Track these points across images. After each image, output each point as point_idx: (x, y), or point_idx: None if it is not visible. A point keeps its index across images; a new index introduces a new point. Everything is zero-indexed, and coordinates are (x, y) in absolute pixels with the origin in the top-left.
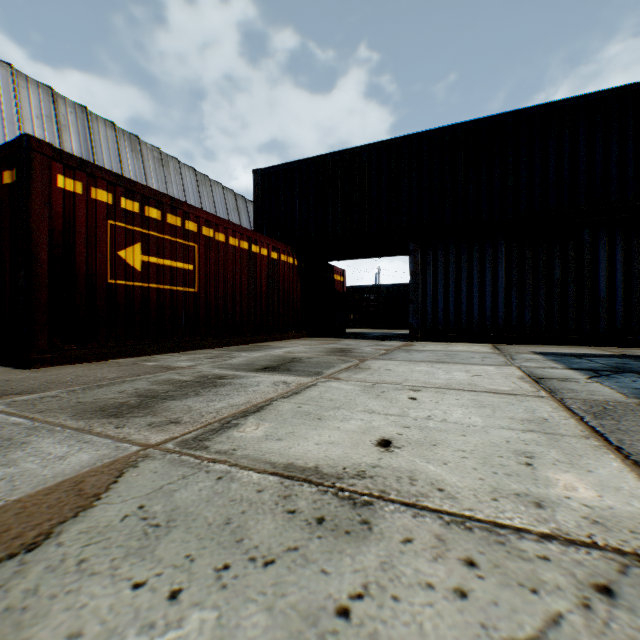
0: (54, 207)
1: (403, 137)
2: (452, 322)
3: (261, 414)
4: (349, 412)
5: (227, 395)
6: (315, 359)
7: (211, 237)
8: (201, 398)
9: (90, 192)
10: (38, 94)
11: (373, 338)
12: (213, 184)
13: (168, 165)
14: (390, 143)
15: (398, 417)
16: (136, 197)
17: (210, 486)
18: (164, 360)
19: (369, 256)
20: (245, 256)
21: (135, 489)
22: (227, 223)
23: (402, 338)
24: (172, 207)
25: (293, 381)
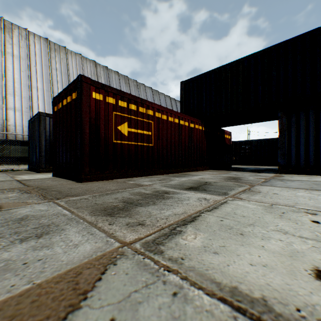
0: (91, 107)
1: (273, 46)
2: (311, 161)
3: (195, 224)
4: (264, 230)
5: (171, 205)
6: (219, 183)
7: (160, 117)
8: (156, 206)
9: (105, 99)
10: (90, 64)
11: (250, 171)
12: (160, 94)
13: (140, 87)
14: (263, 52)
15: (315, 242)
16: (125, 100)
17: (167, 304)
18: (137, 180)
19: (247, 122)
20: (176, 126)
21: (110, 292)
22: (167, 109)
23: (270, 171)
24: (141, 103)
25: (210, 198)
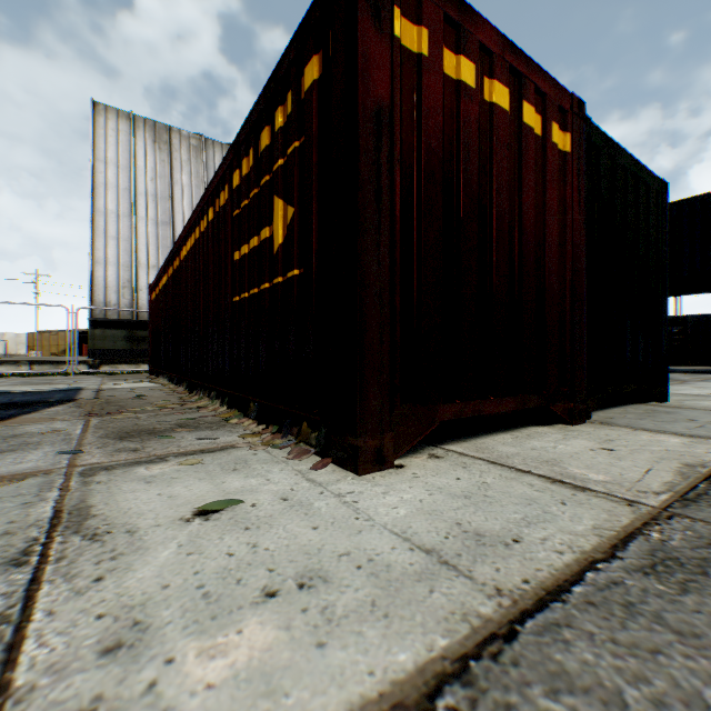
0: None
1: None
2: None
3: None
4: (690, 390)
5: None
6: None
7: None
8: None
9: None
10: None
11: (682, 372)
12: None
13: None
14: (705, 196)
15: None
16: None
17: None
18: None
19: (676, 294)
20: None
21: None
22: None
23: None
24: None
25: None
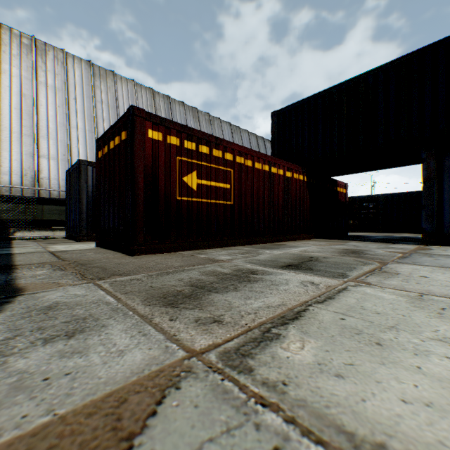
0: (146, 151)
1: (413, 52)
2: None
3: (301, 323)
4: (416, 338)
5: (261, 292)
6: (331, 259)
7: (242, 163)
8: (239, 293)
9: (166, 139)
10: (145, 94)
11: (377, 241)
12: (242, 131)
13: (214, 123)
14: (398, 62)
15: None
16: (193, 139)
17: None
18: (210, 253)
19: (372, 169)
20: (266, 176)
21: (170, 438)
22: (253, 152)
23: (409, 241)
24: (216, 144)
25: (320, 282)
